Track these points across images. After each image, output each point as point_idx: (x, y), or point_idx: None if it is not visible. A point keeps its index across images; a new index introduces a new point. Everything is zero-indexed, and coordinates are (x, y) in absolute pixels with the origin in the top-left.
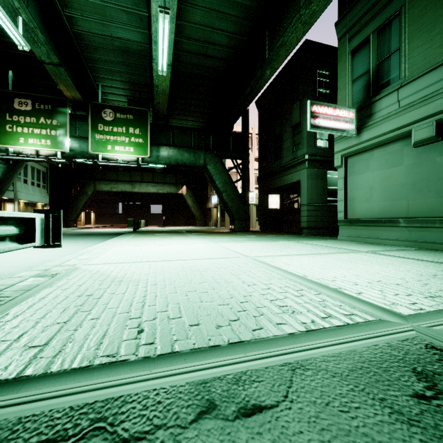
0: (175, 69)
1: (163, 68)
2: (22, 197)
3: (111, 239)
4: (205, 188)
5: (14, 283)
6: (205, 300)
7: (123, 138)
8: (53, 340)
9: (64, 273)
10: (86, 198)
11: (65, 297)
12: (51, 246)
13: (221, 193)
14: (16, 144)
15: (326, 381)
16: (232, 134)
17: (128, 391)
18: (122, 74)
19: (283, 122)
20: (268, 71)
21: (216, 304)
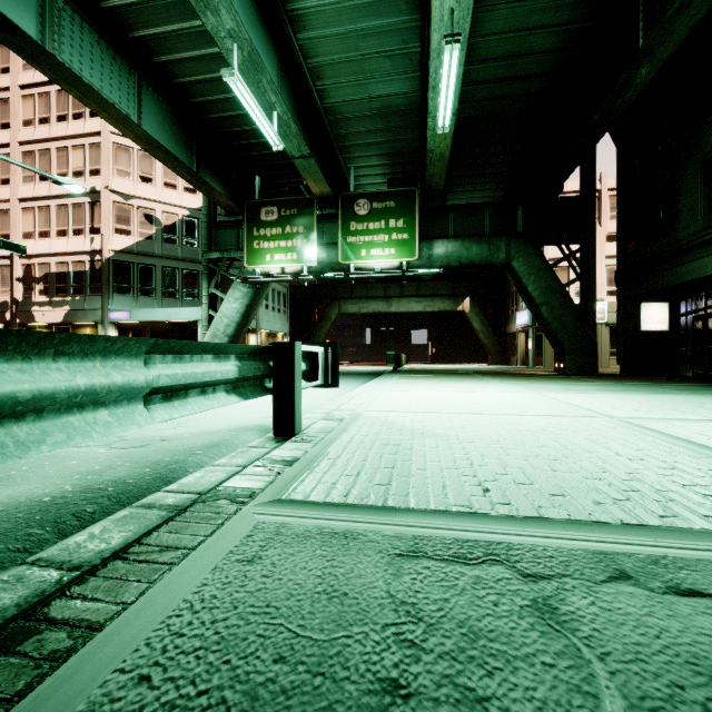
0: (458, 116)
1: (445, 123)
2: (264, 326)
3: (373, 381)
4: (504, 299)
5: (309, 424)
6: (559, 470)
7: (381, 237)
8: (393, 483)
9: (349, 418)
10: (329, 324)
11: (372, 444)
12: (328, 385)
13: (539, 307)
14: (262, 263)
15: None
16: (559, 200)
17: (507, 540)
18: (380, 145)
19: (679, 157)
20: (643, 70)
21: (580, 477)
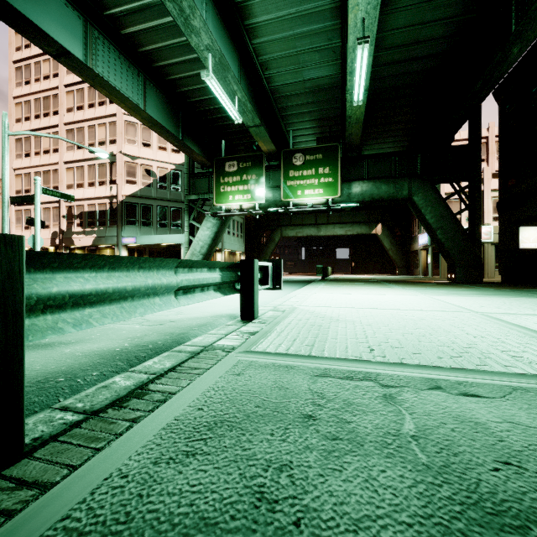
0: (370, 89)
1: (359, 98)
2: (227, 247)
3: (306, 287)
4: (409, 225)
5: (263, 313)
6: (423, 341)
7: (312, 181)
8: (315, 345)
9: (289, 310)
10: (273, 245)
11: (303, 325)
12: (275, 288)
13: (434, 231)
14: (226, 202)
15: None
16: (451, 148)
17: (378, 372)
18: (312, 113)
19: None
20: (515, 49)
21: (435, 345)
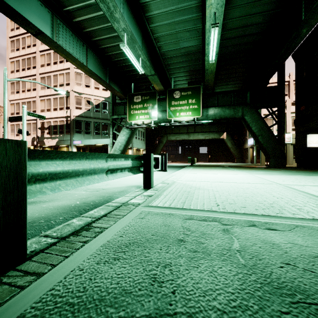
0: (219, 53)
1: (212, 59)
2: (135, 146)
3: (181, 169)
4: (242, 133)
5: (156, 185)
6: (247, 200)
7: (185, 107)
8: (186, 202)
9: (171, 183)
10: (162, 145)
11: (179, 191)
12: (163, 170)
13: (257, 136)
14: (135, 119)
15: (314, 232)
16: (267, 88)
17: (221, 217)
18: (185, 67)
19: None
20: (304, 30)
21: (254, 202)
